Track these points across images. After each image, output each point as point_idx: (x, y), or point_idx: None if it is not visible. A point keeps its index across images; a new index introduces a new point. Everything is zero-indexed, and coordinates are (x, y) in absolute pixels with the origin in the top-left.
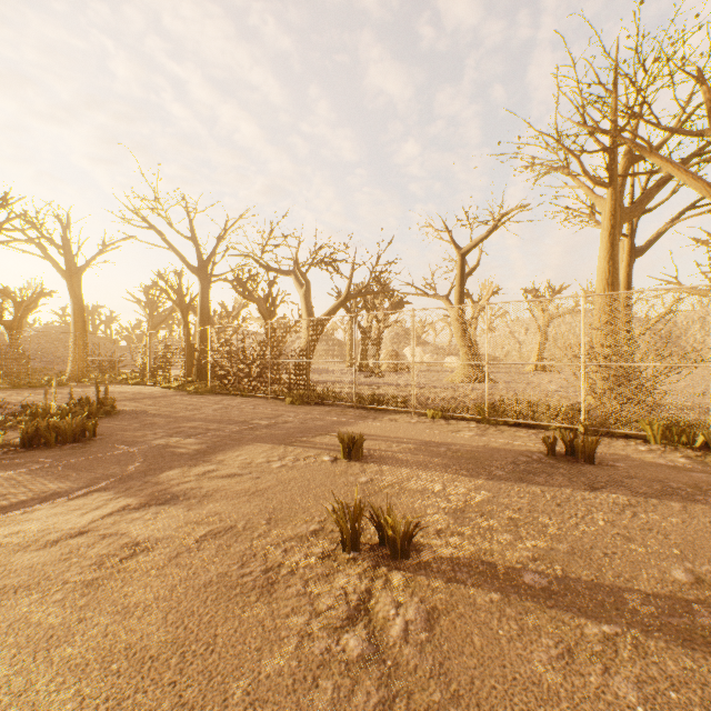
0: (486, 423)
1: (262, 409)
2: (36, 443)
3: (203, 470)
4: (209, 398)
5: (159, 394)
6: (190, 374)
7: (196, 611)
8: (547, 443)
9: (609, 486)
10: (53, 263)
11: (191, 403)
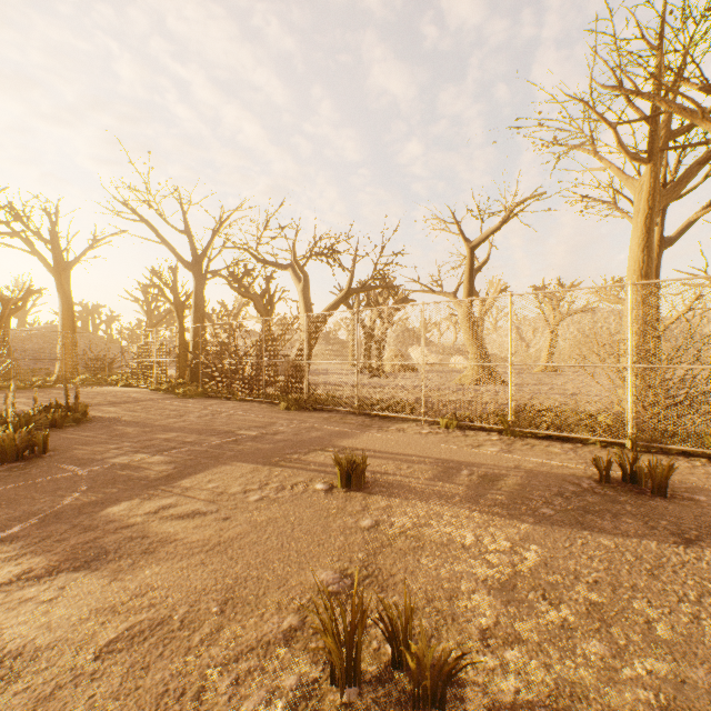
0: (509, 435)
1: (253, 416)
2: None
3: (158, 505)
4: (198, 402)
5: (145, 398)
6: (185, 375)
7: None
8: (599, 467)
9: (706, 536)
10: (41, 259)
11: (176, 408)
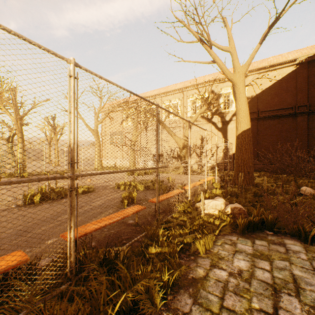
0: None
1: None
2: None
3: None
4: None
5: None
6: None
7: None
8: None
9: None
10: None
11: None
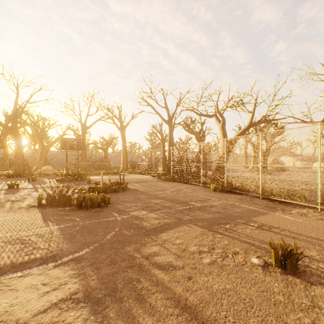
0: None
1: (197, 193)
2: (84, 205)
3: (148, 251)
4: (170, 183)
5: (149, 180)
6: (165, 170)
7: None
8: None
9: None
10: (116, 125)
11: (161, 186)
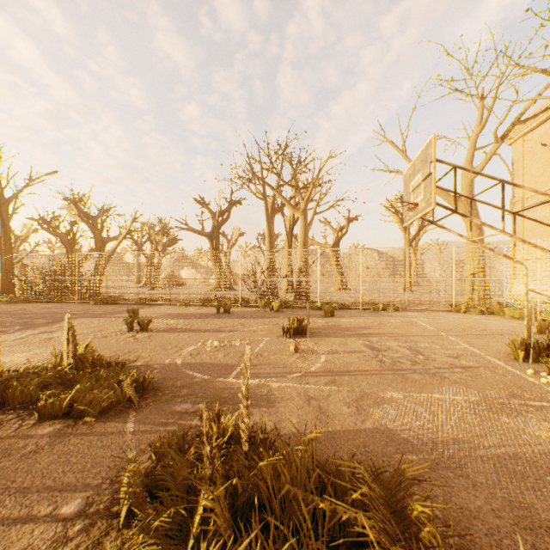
0: (204, 306)
1: (75, 307)
2: None
3: (60, 325)
4: (26, 304)
5: None
6: None
7: (85, 341)
8: (216, 308)
9: (226, 317)
10: None
11: (14, 307)
